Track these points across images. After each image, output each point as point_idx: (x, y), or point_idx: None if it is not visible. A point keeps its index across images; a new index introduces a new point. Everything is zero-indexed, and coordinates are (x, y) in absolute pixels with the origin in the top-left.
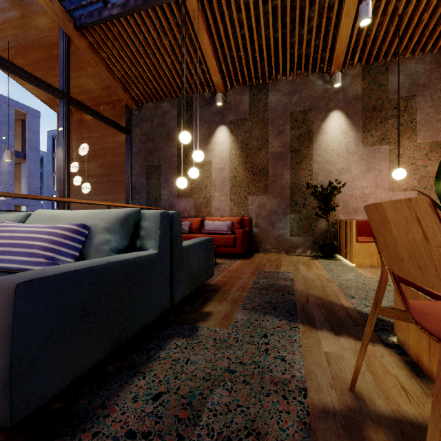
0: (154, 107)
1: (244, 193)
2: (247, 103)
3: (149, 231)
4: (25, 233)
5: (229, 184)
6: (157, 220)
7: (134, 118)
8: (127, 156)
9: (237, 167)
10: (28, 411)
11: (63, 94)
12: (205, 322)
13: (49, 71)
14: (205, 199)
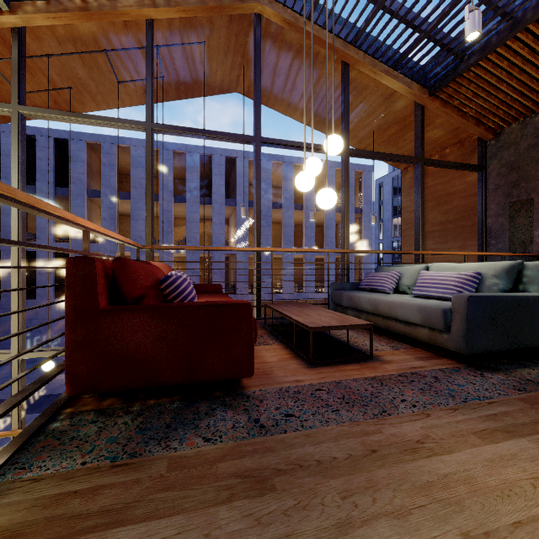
0: (519, 128)
1: None
2: None
3: (531, 279)
4: (440, 277)
5: None
6: None
7: (488, 150)
8: (479, 197)
9: None
10: (471, 352)
11: (418, 160)
12: None
13: (399, 139)
14: None
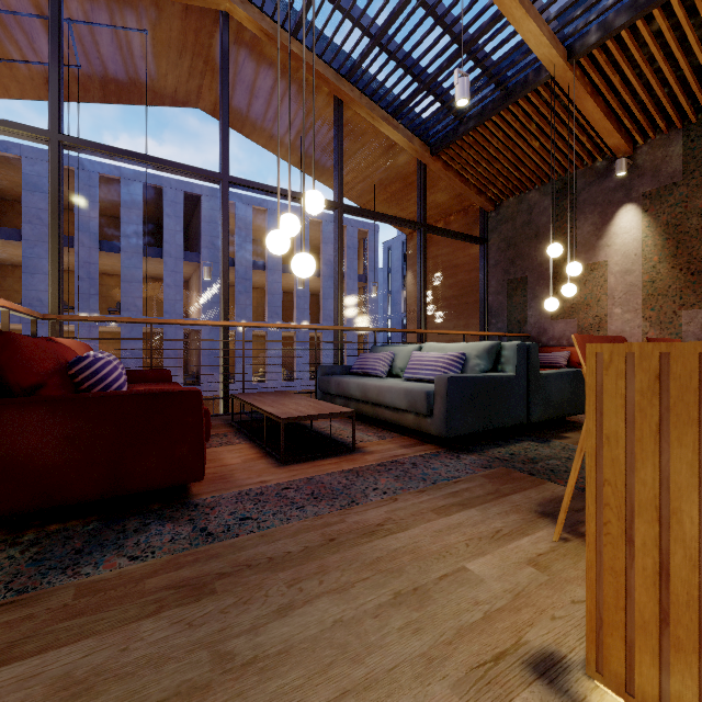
0: (516, 203)
1: (671, 307)
2: (677, 158)
3: (508, 359)
4: (430, 358)
5: (640, 293)
6: (514, 350)
7: (490, 223)
8: (481, 272)
9: (656, 266)
10: (451, 435)
11: (420, 226)
12: (560, 440)
13: (403, 198)
14: (596, 319)
